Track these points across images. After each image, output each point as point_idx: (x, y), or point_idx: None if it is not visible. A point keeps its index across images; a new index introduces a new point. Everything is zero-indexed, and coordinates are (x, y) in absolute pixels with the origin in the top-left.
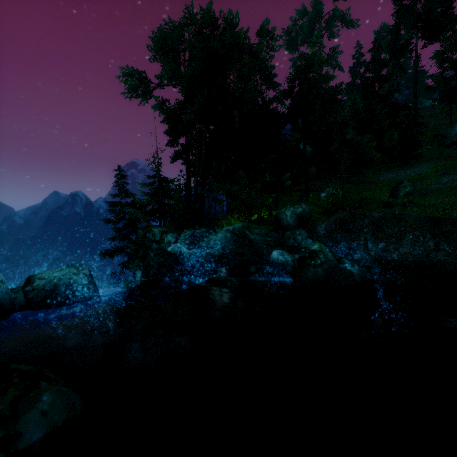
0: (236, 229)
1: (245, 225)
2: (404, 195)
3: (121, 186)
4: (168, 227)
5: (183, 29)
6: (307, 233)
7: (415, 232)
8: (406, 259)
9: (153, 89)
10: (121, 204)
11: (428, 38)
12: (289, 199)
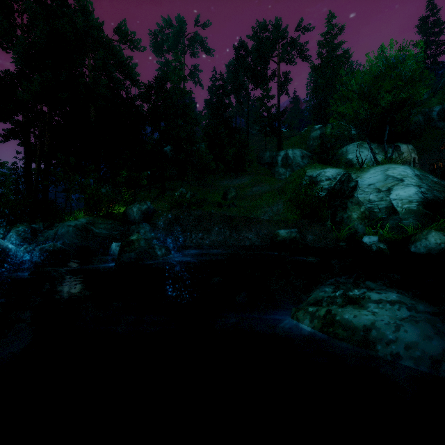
0: (81, 224)
1: (91, 219)
2: (231, 198)
3: None
4: None
5: None
6: (151, 227)
7: (220, 225)
8: (214, 244)
9: None
10: None
11: (254, 85)
12: (148, 196)
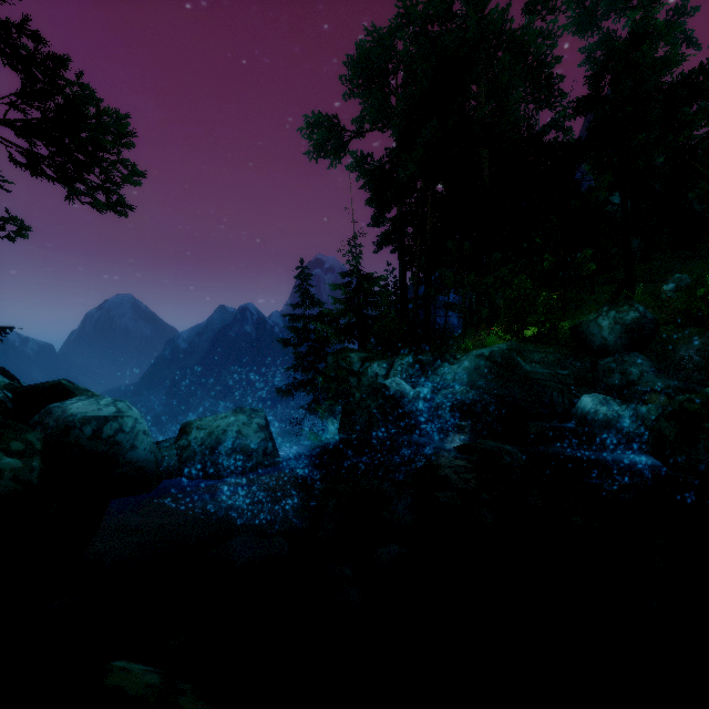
0: (497, 354)
1: (514, 346)
2: None
3: (303, 290)
4: (371, 351)
5: (395, 37)
6: (650, 362)
7: None
8: None
9: (349, 140)
10: (303, 318)
11: None
12: (589, 299)
